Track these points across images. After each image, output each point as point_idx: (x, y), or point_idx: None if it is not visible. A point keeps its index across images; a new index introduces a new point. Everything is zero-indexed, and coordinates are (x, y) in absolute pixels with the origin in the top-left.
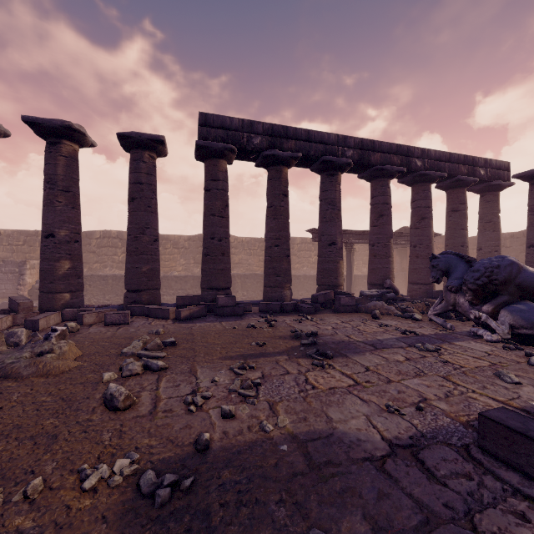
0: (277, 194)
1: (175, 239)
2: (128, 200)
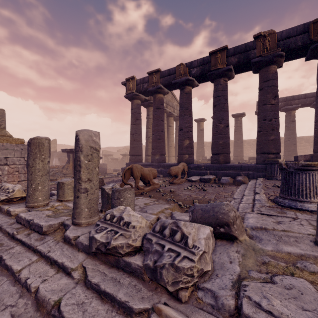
0: (288, 122)
1: (248, 141)
2: (234, 132)
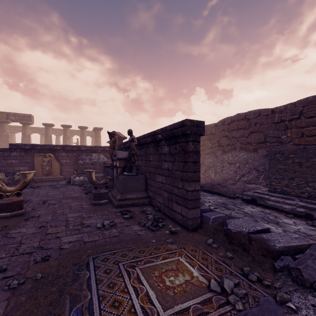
0: None
1: None
2: None
